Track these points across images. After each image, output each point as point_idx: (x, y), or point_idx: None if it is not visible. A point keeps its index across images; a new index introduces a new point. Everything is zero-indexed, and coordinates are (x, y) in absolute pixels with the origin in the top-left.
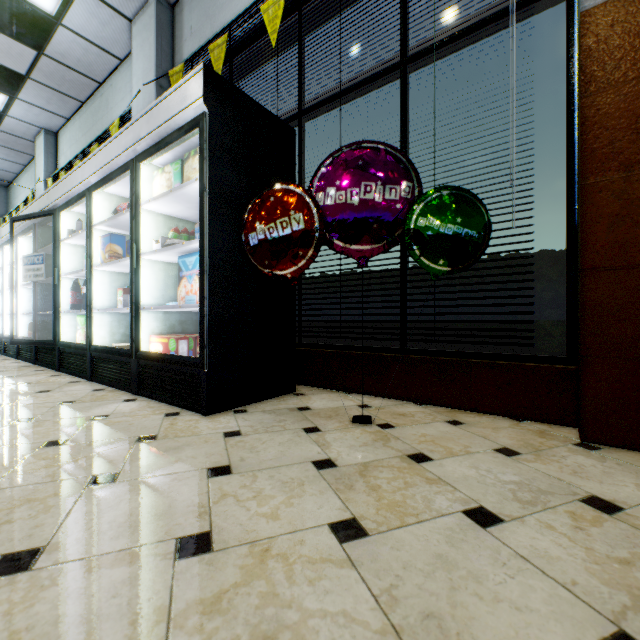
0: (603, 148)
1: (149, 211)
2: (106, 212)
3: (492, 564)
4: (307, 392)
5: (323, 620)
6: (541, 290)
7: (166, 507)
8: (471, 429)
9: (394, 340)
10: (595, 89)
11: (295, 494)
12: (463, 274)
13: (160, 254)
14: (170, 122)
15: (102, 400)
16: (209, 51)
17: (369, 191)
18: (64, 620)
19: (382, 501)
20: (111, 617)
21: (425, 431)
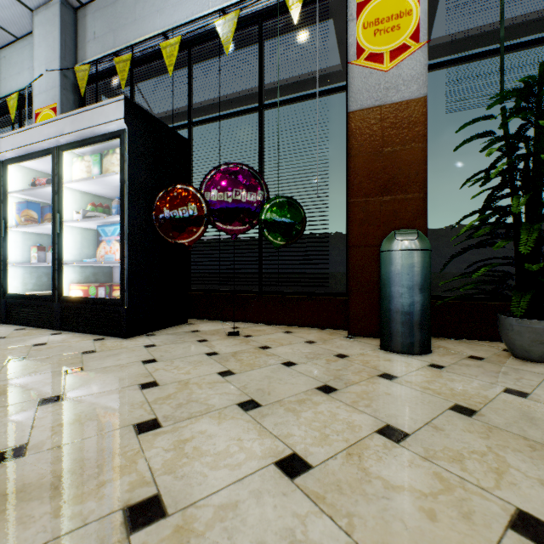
0: (357, 185)
1: (69, 188)
2: (19, 182)
3: (288, 375)
4: (196, 322)
5: (217, 395)
6: (336, 255)
7: (125, 376)
8: (296, 334)
9: (254, 285)
10: (354, 154)
11: (197, 365)
12: (296, 244)
13: (81, 223)
14: (94, 129)
15: (31, 335)
16: (115, 62)
17: (238, 195)
18: (97, 409)
19: (243, 363)
20: (120, 405)
21: (270, 337)
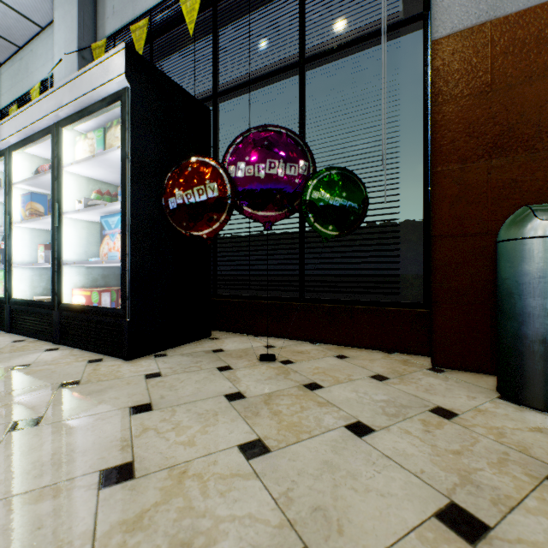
0: (447, 145)
1: (72, 173)
2: (26, 171)
3: (365, 464)
4: (221, 336)
5: (232, 523)
6: (405, 251)
7: (90, 444)
8: (353, 361)
9: (294, 291)
10: (442, 100)
11: (209, 423)
12: (348, 237)
13: (83, 213)
14: (93, 93)
15: (23, 350)
16: (131, 31)
17: (273, 167)
18: None
19: (282, 423)
20: (36, 546)
21: (318, 365)
